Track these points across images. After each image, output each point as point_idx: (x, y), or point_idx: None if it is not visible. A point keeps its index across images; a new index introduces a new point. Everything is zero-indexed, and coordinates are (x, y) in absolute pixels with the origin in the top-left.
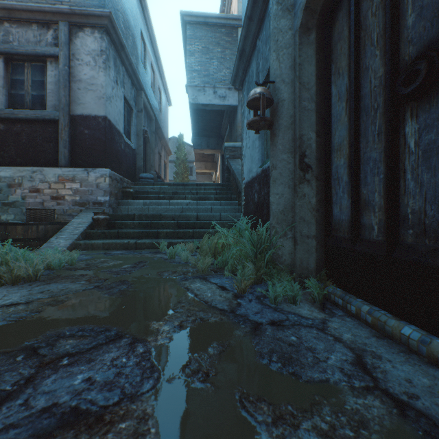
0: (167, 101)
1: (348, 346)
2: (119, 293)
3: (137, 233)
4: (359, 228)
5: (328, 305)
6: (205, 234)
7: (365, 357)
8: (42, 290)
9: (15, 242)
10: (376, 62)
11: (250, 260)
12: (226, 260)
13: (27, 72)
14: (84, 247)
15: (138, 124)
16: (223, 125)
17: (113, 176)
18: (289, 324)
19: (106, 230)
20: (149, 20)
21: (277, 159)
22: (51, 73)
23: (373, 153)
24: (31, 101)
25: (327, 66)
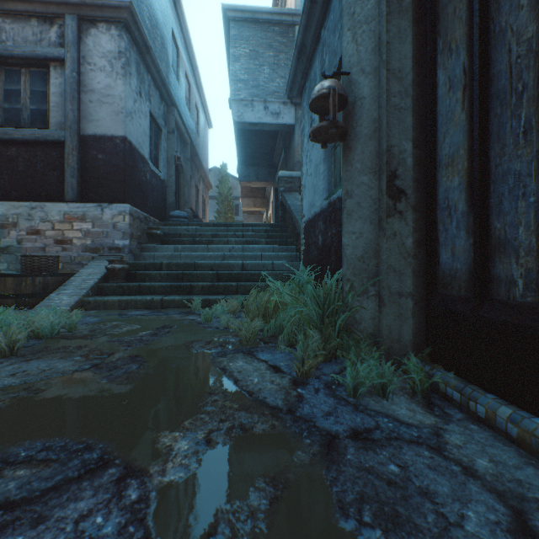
0: (206, 121)
1: (492, 488)
2: (124, 378)
3: (164, 287)
4: (488, 282)
5: (435, 400)
6: (252, 289)
7: (532, 517)
8: (14, 371)
9: (4, 299)
10: (520, 16)
11: (314, 327)
12: (280, 325)
13: (24, 80)
14: (94, 306)
15: (169, 149)
16: (277, 151)
17: (135, 214)
18: (381, 438)
19: (124, 284)
20: (183, 19)
21: (353, 183)
22: (55, 82)
23: (515, 164)
24: (29, 118)
25: (430, 43)
